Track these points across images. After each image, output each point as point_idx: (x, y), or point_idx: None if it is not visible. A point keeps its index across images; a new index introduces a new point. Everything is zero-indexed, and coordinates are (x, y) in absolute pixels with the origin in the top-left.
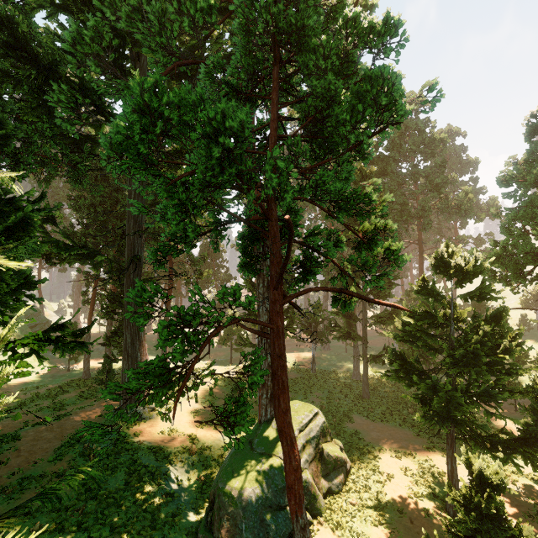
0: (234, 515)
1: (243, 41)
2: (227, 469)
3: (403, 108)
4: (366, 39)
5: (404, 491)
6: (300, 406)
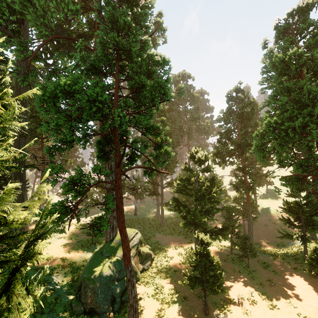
0: (93, 288)
1: (101, 47)
2: (88, 267)
3: (170, 95)
4: (156, 64)
5: (178, 262)
6: (128, 230)
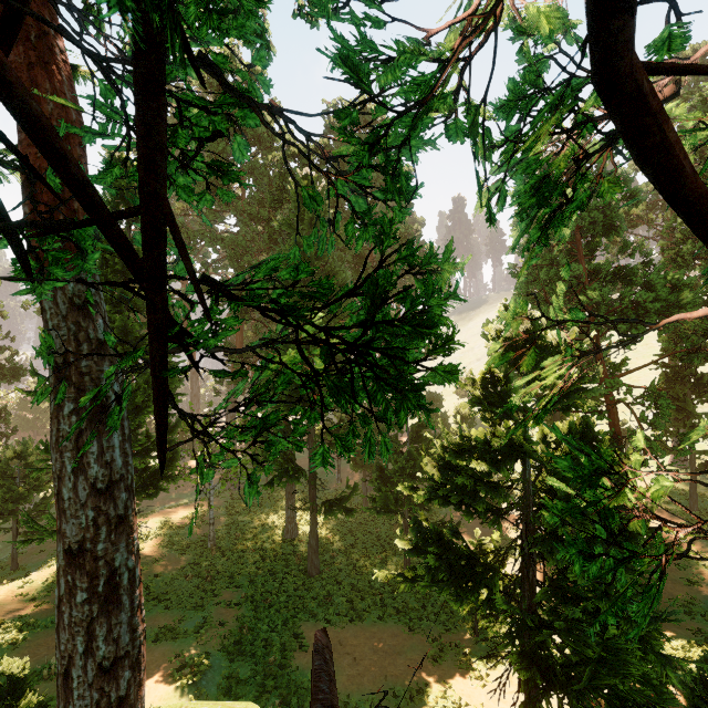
0: None
1: None
2: None
3: None
4: None
5: None
6: None
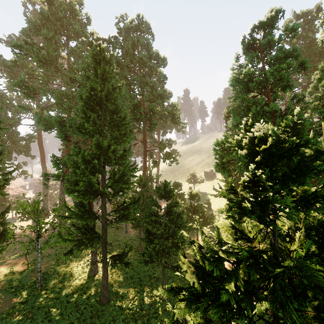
0: None
1: None
2: None
3: None
4: None
5: None
6: None
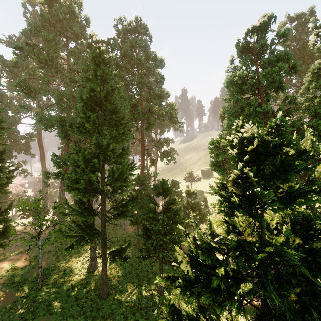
0: None
1: None
2: None
3: None
4: None
5: None
6: None
